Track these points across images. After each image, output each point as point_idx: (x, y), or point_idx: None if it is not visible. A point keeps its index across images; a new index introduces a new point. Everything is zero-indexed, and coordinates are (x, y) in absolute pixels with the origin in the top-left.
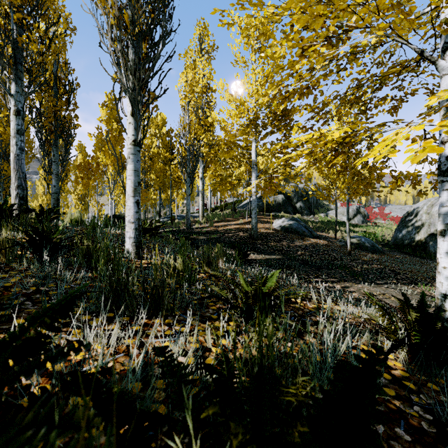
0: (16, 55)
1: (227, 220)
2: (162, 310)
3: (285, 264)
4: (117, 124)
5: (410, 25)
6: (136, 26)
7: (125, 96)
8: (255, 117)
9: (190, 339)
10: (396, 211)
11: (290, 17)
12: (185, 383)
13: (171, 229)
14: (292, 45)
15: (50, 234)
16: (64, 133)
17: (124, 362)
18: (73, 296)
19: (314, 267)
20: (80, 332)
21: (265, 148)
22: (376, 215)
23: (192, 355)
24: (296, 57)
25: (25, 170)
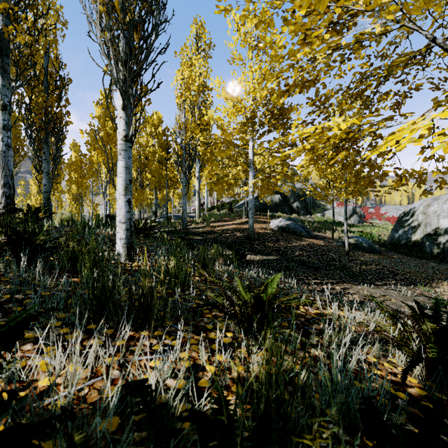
0: (2, 47)
1: (224, 220)
2: (150, 321)
3: (283, 265)
4: (112, 123)
5: (425, 5)
6: (128, 15)
7: (116, 90)
8: (252, 115)
9: (181, 356)
10: (391, 211)
11: (292, 2)
12: (166, 438)
13: (167, 229)
14: (295, 30)
15: (33, 236)
16: (55, 130)
17: (102, 388)
18: (27, 317)
19: (312, 268)
20: (53, 349)
21: (262, 147)
22: (372, 216)
23: (182, 377)
24: (298, 44)
25: (12, 168)
